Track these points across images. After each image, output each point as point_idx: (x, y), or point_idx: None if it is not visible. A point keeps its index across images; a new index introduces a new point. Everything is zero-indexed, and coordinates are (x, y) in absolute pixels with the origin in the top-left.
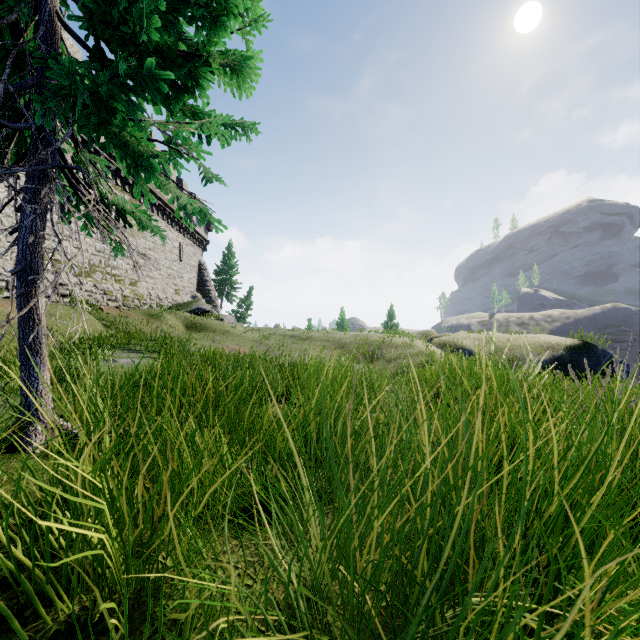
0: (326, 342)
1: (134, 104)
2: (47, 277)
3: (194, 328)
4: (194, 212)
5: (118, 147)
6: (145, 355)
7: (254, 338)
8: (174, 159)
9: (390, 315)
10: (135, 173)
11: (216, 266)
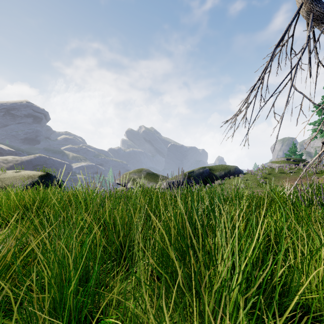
0: None
1: None
2: None
3: None
4: None
5: None
6: None
7: None
8: None
9: None
10: None
11: None
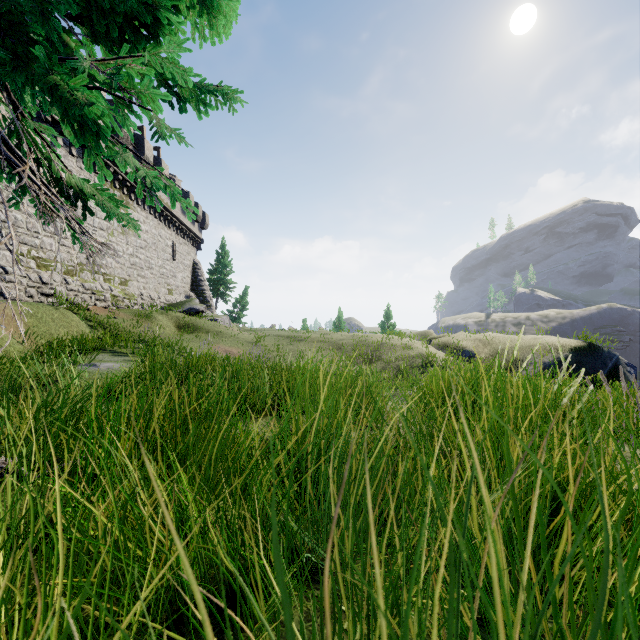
0: (323, 343)
1: (50, 20)
2: (29, 276)
3: (186, 329)
4: (157, 189)
5: (54, 101)
6: (130, 358)
7: (249, 339)
8: (121, 112)
9: (387, 315)
10: (79, 137)
11: (211, 265)
